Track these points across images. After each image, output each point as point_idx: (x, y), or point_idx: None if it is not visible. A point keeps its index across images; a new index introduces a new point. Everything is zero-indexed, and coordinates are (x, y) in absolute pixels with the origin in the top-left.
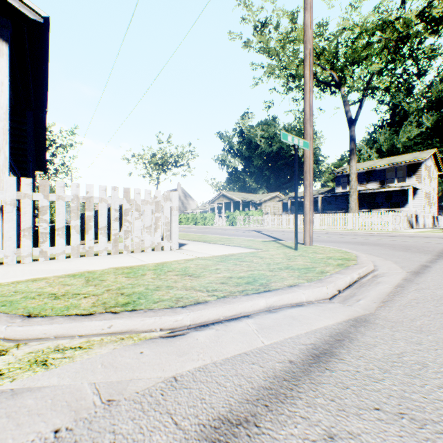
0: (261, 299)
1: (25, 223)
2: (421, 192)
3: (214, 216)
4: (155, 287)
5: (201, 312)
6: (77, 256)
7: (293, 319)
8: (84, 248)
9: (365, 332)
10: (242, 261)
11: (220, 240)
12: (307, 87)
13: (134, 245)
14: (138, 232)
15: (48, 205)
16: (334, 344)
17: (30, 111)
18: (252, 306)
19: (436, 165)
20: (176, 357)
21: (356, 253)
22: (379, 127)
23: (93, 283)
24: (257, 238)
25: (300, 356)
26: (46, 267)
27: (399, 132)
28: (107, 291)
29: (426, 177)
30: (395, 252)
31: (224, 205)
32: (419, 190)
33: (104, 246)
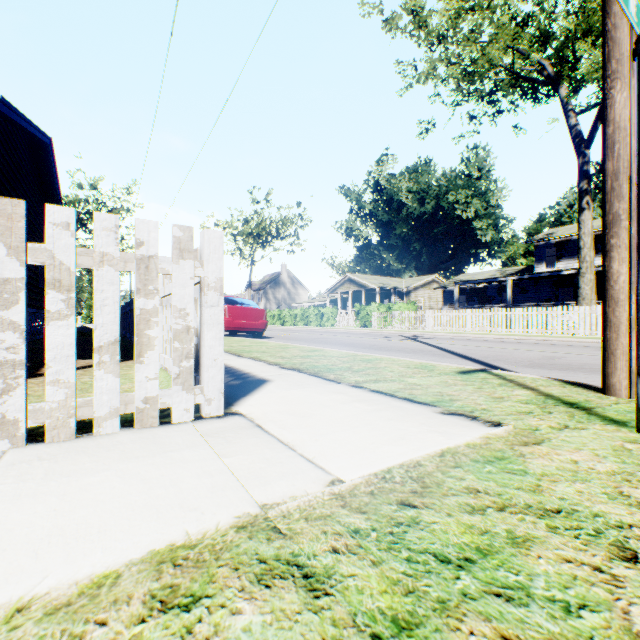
0: None
1: None
2: None
3: (335, 312)
4: None
5: None
6: None
7: None
8: None
9: None
10: None
11: (351, 367)
12: None
13: (45, 413)
14: (63, 365)
15: None
16: None
17: (3, 123)
18: None
19: None
20: None
21: None
22: None
23: None
24: (426, 356)
25: None
26: None
27: None
28: None
29: None
30: None
31: (351, 295)
32: None
33: None
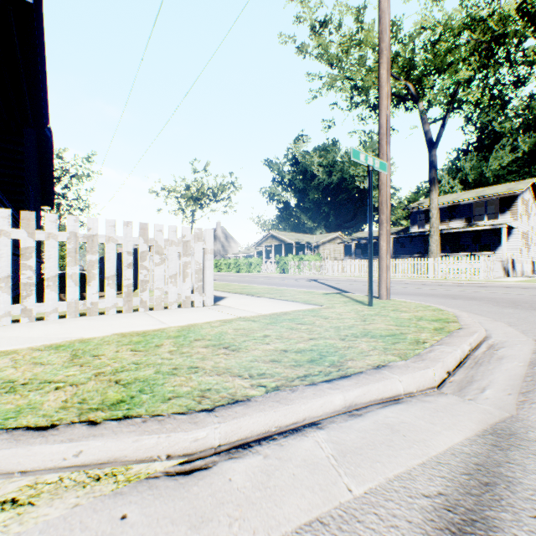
0: (337, 393)
1: (1, 270)
2: (517, 231)
3: (261, 261)
4: (171, 369)
5: (238, 422)
6: (75, 315)
7: (393, 431)
8: (85, 305)
9: (524, 463)
10: (300, 324)
11: (269, 292)
12: (384, 92)
13: (154, 300)
14: (160, 282)
15: (33, 246)
16: (482, 495)
17: (30, 130)
18: (323, 406)
19: (535, 198)
20: (186, 532)
21: (453, 311)
22: (464, 152)
23: (79, 361)
24: (316, 289)
25: (426, 530)
26: (26, 332)
27: (488, 158)
28: (95, 377)
29: (523, 213)
30: (503, 310)
31: (273, 248)
32: (514, 229)
33: (112, 302)
